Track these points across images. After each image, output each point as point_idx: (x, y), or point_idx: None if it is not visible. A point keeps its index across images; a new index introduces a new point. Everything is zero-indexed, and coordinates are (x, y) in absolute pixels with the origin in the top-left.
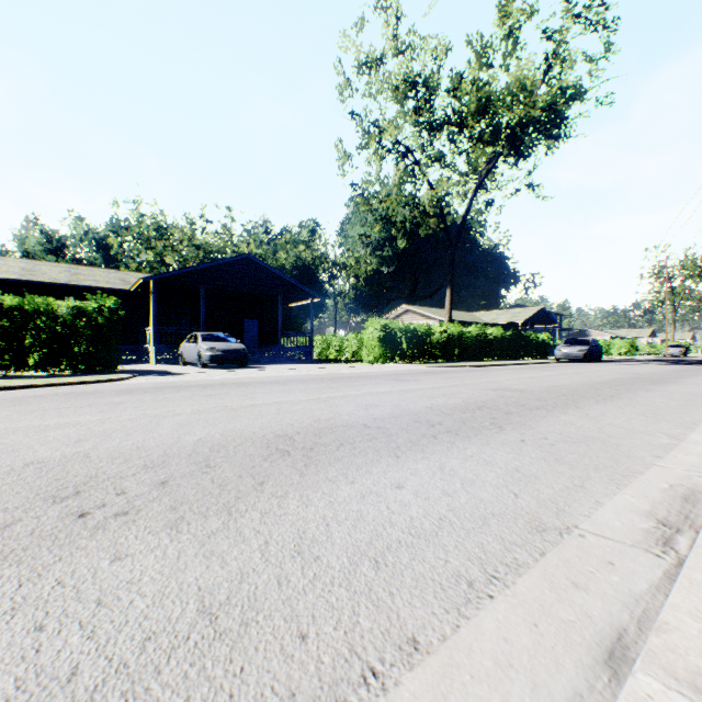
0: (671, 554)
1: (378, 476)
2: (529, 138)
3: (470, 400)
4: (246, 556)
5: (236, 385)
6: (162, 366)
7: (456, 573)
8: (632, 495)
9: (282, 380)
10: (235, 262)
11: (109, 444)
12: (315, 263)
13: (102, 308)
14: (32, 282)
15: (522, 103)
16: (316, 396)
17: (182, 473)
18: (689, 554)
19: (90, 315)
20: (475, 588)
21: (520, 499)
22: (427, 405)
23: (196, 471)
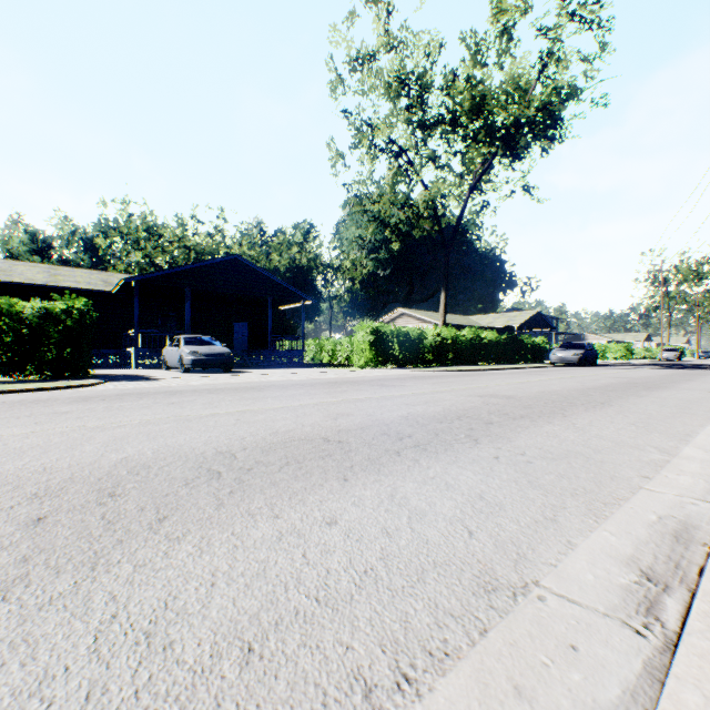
0: (656, 629)
1: (312, 507)
2: (524, 139)
3: (451, 408)
4: (70, 643)
5: (207, 392)
6: (143, 371)
7: (355, 670)
8: (612, 532)
9: (260, 385)
10: (222, 263)
11: (12, 465)
12: (309, 266)
13: (71, 310)
14: (6, 283)
15: (517, 103)
16: (287, 404)
17: (73, 504)
18: (678, 648)
19: (58, 317)
20: (373, 701)
21: (475, 540)
22: (403, 414)
23: (93, 501)
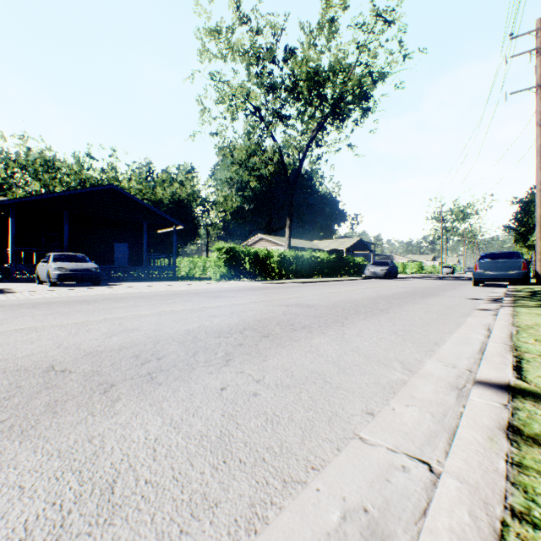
0: None
1: None
2: (347, 108)
3: (247, 319)
4: None
5: (31, 306)
6: (15, 285)
7: None
8: None
9: (100, 298)
10: (100, 191)
11: None
12: (189, 199)
13: None
14: None
15: (341, 79)
16: (90, 318)
17: None
18: None
19: None
20: None
21: None
22: (193, 327)
23: None
